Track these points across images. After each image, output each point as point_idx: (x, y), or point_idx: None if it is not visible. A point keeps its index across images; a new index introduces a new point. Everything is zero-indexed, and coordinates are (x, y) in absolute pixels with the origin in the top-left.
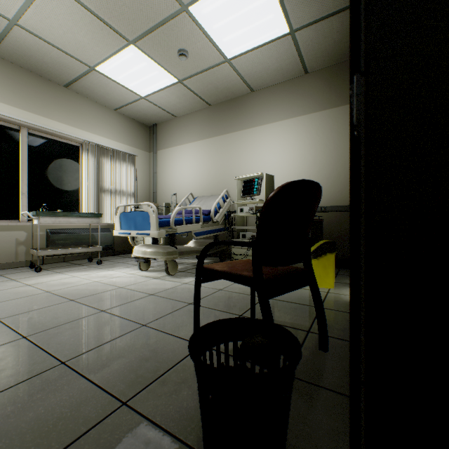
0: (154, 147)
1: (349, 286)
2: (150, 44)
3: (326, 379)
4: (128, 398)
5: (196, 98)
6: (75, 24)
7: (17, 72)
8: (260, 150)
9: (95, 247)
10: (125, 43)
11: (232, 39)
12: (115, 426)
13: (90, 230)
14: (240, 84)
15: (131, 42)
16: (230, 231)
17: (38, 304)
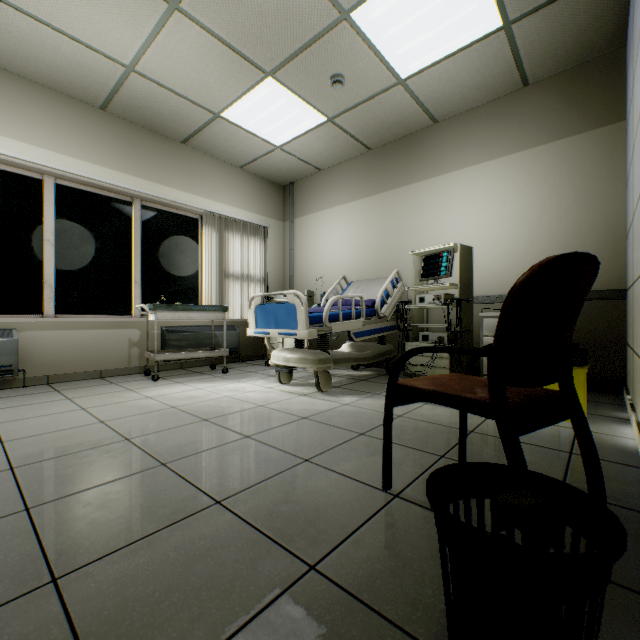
0: (290, 214)
1: (611, 421)
2: (293, 73)
3: (617, 570)
4: (314, 560)
5: (351, 141)
6: (201, 61)
7: (130, 131)
8: (448, 209)
9: (220, 350)
10: (260, 77)
11: (411, 50)
12: (309, 597)
13: (212, 328)
14: (417, 114)
15: (269, 74)
16: (403, 330)
17: (167, 422)
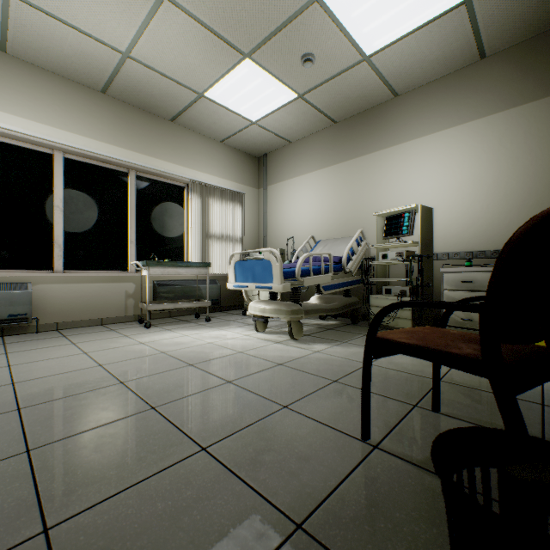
0: (264, 182)
1: None
2: (268, 54)
3: None
4: (300, 517)
5: (319, 115)
6: (187, 45)
7: (126, 111)
8: (407, 174)
9: (204, 301)
10: (239, 58)
11: (376, 27)
12: None
13: (196, 282)
14: (379, 89)
15: (246, 55)
16: (367, 284)
17: (157, 366)
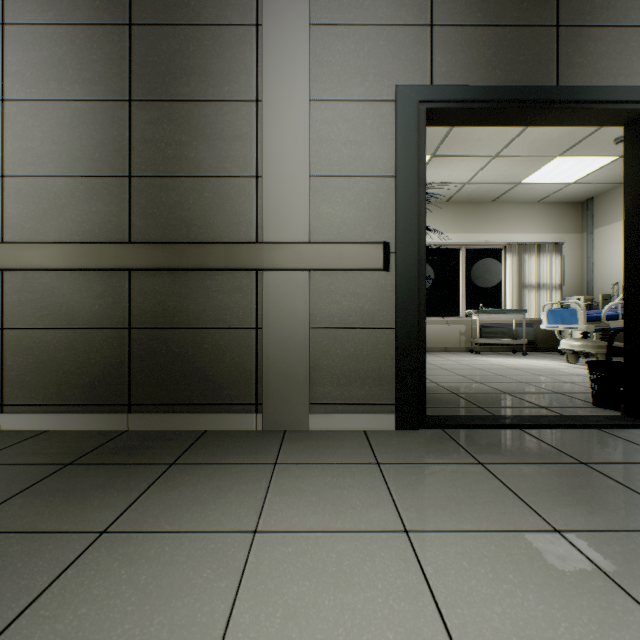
0: (587, 227)
1: None
2: (578, 149)
3: None
4: (559, 392)
5: None
6: (508, 167)
7: (459, 207)
8: None
9: (520, 340)
10: (550, 159)
11: None
12: (554, 394)
13: (513, 325)
14: None
15: (557, 156)
16: None
17: (494, 367)
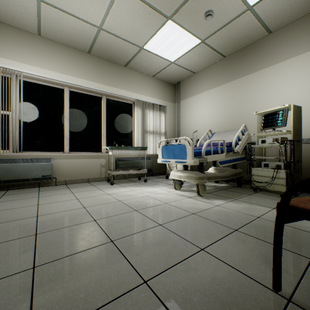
0: (178, 99)
1: None
2: (183, 15)
3: None
4: None
5: (214, 53)
6: (133, 17)
7: (101, 62)
8: (278, 85)
9: (143, 170)
10: (164, 21)
11: None
12: None
13: (139, 158)
14: (257, 29)
15: (169, 18)
16: (250, 160)
17: (116, 210)
